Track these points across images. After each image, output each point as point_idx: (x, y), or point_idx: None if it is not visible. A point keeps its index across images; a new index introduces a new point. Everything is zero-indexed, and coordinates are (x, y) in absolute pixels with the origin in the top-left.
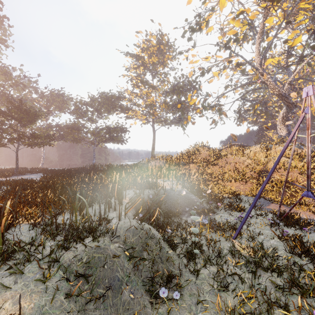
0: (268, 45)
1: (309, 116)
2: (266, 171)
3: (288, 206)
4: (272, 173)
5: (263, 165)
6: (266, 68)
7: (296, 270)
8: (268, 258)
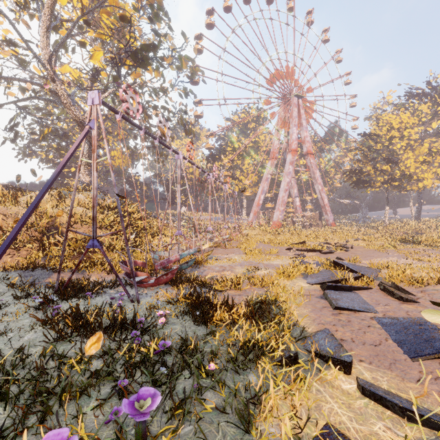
0: (62, 39)
1: (95, 133)
2: (55, 228)
3: (80, 272)
4: (33, 210)
5: (51, 218)
6: (67, 86)
7: (50, 370)
8: (2, 376)
